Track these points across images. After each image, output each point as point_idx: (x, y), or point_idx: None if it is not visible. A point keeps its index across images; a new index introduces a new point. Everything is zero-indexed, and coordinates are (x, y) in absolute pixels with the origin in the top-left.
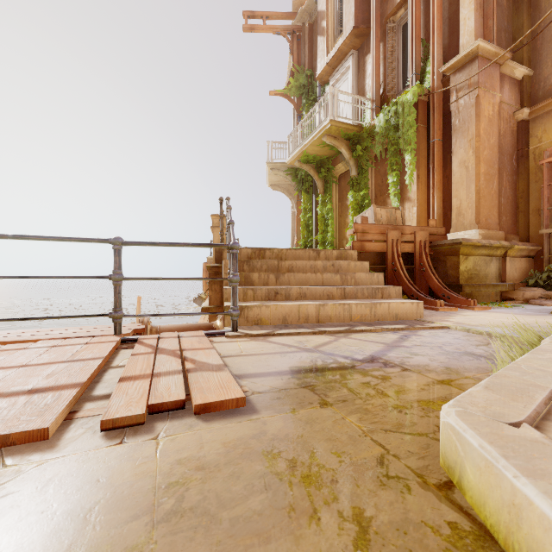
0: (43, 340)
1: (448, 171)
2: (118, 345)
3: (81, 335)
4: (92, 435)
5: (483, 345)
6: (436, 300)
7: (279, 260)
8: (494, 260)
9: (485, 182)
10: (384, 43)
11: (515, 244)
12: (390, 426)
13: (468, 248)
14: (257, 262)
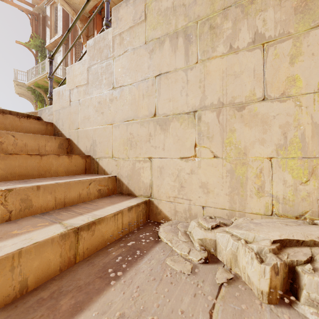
0: None
1: None
2: None
3: None
4: None
5: None
6: None
7: None
8: None
9: None
10: (75, 48)
11: None
12: None
13: None
14: None
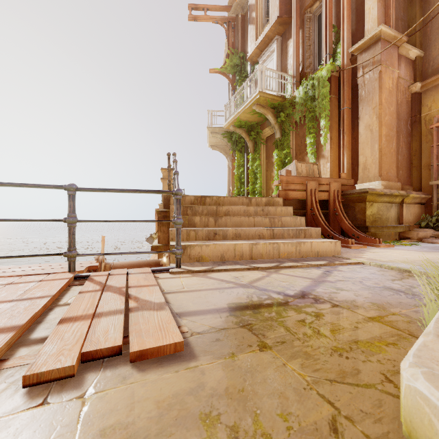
0: (1, 277)
1: (355, 133)
2: (71, 282)
3: (38, 273)
4: (13, 393)
5: (397, 280)
6: (349, 239)
7: (218, 206)
8: (394, 206)
9: (386, 142)
10: (302, 30)
11: (410, 193)
12: (334, 375)
13: (373, 196)
14: (199, 207)
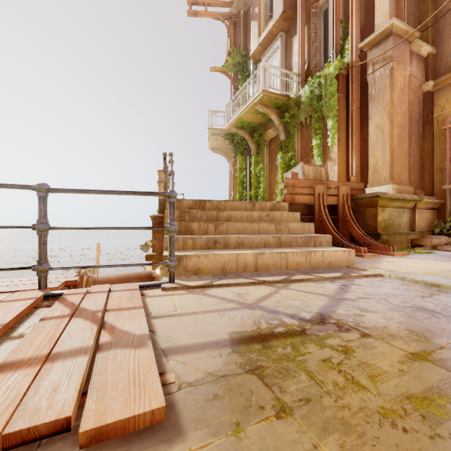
0: None
1: (364, 134)
2: (38, 302)
3: None
4: None
5: (427, 296)
6: (361, 247)
7: (218, 211)
8: (406, 212)
9: (397, 143)
10: (308, 26)
11: (423, 198)
12: None
13: (385, 201)
14: (197, 212)
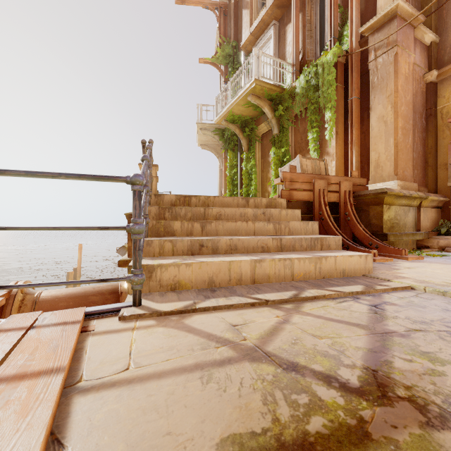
0: None
1: (364, 127)
2: None
3: None
4: None
5: None
6: (370, 250)
7: (206, 208)
8: (411, 210)
9: (402, 136)
10: (303, 13)
11: (429, 195)
12: None
13: (391, 198)
14: (181, 209)
